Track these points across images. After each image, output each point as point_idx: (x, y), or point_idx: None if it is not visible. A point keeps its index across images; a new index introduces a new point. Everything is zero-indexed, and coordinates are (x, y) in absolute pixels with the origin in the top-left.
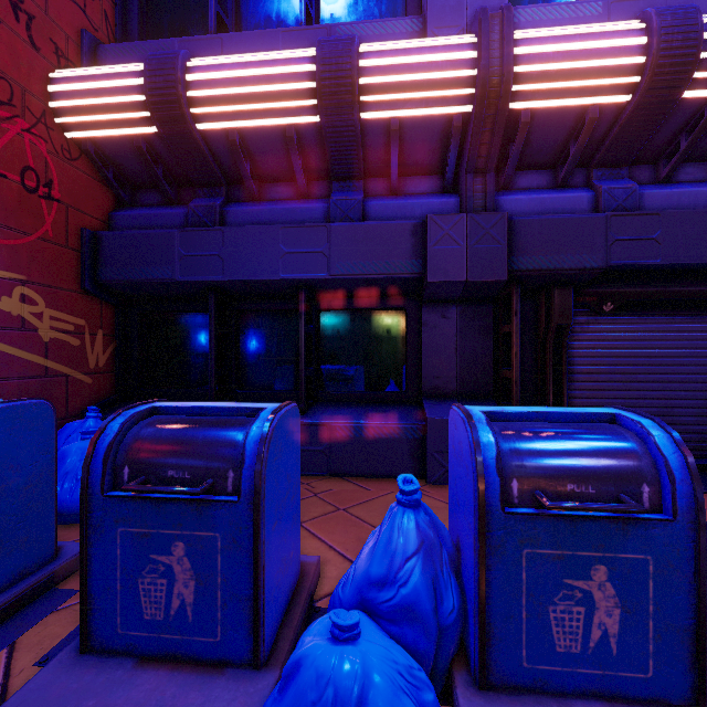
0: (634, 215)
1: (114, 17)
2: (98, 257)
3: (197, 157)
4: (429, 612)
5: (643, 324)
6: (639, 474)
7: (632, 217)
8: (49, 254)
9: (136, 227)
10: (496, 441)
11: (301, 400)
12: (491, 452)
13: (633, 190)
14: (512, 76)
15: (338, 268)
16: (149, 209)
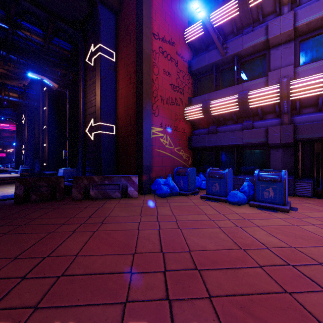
0: None
1: (192, 89)
2: (191, 142)
3: (211, 119)
4: (247, 192)
5: None
6: (278, 177)
7: None
8: (184, 143)
9: (197, 134)
10: (258, 172)
11: (235, 172)
12: (256, 173)
13: None
14: (289, 94)
15: (244, 141)
16: (200, 130)
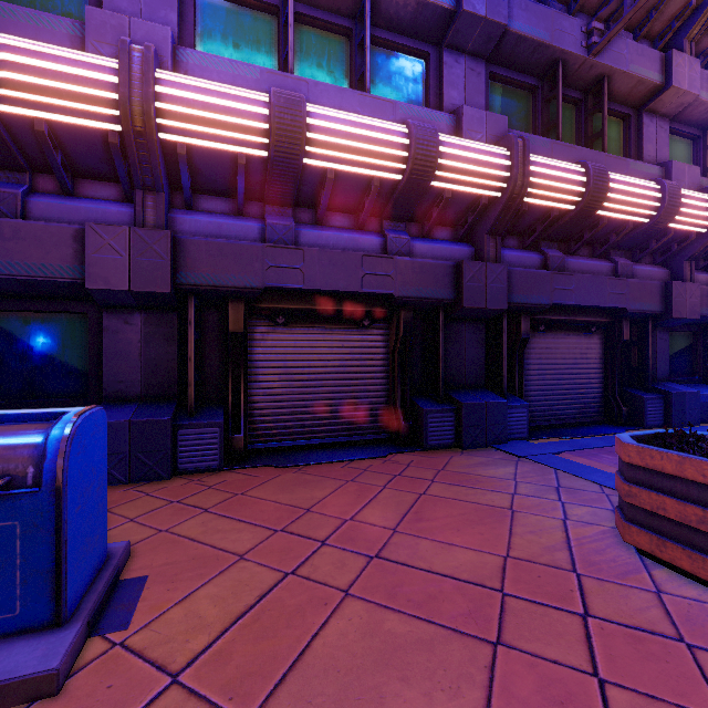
0: (285, 248)
1: None
2: None
3: None
4: None
5: (311, 334)
6: (29, 459)
7: (283, 249)
8: None
9: None
10: None
11: None
12: None
13: (291, 227)
14: (152, 110)
15: None
16: None
